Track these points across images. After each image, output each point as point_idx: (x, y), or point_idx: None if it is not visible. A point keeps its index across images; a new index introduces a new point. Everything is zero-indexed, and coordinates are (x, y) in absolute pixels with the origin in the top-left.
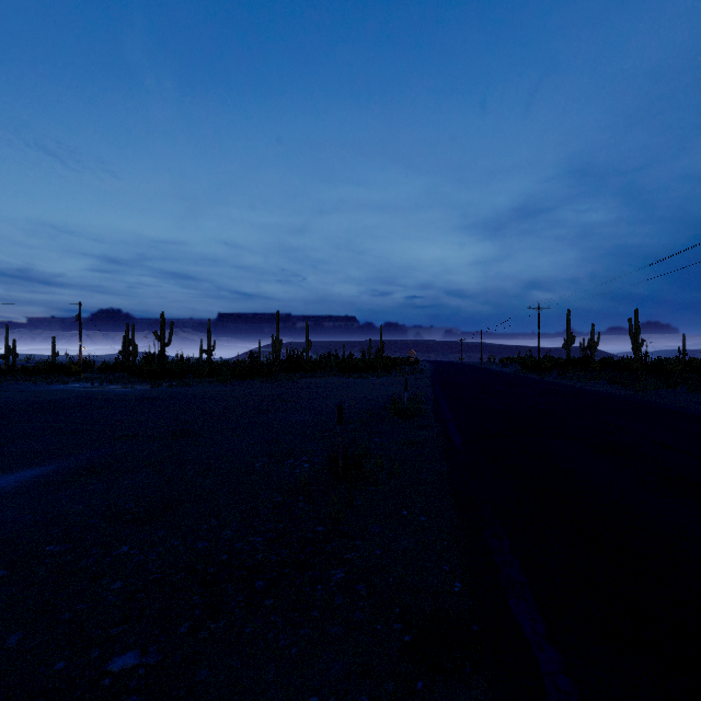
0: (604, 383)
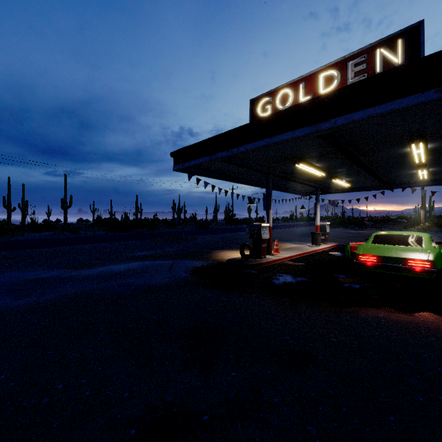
0: None
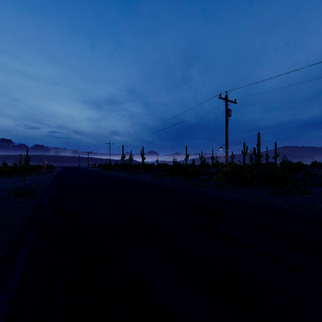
0: (128, 173)
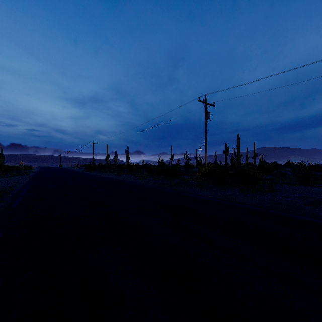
0: (111, 174)
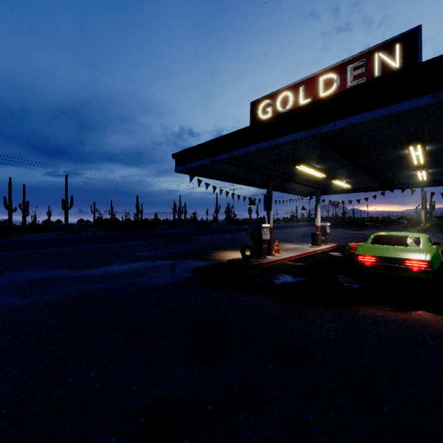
0: None
